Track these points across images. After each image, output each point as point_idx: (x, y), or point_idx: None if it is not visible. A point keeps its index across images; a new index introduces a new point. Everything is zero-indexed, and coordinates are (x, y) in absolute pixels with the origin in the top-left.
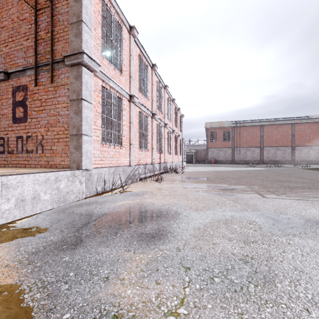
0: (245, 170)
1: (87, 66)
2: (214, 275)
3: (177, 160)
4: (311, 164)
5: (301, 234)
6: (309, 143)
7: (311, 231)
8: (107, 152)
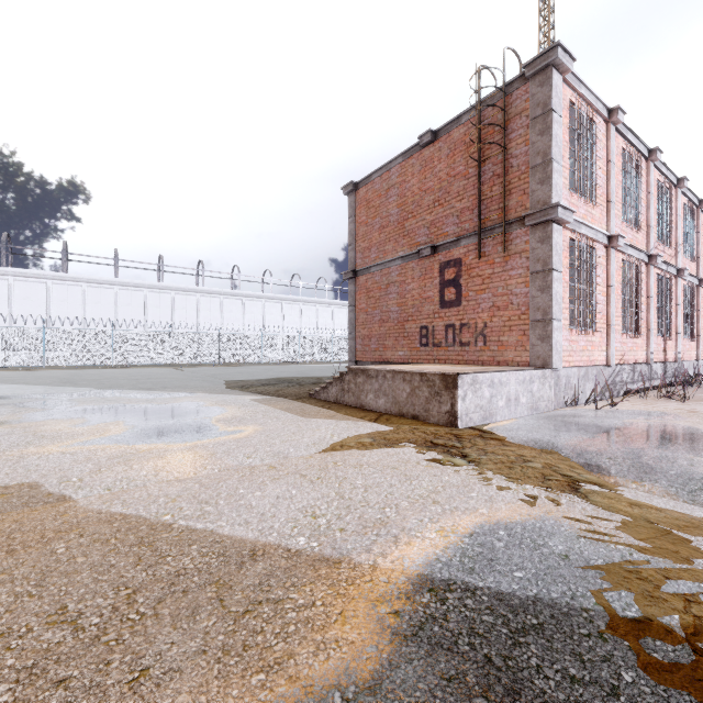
0: None
1: (559, 220)
2: None
3: None
4: None
5: None
6: None
7: None
8: (576, 342)
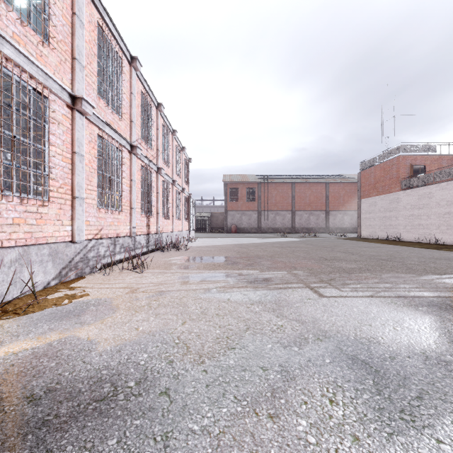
0: (277, 242)
1: None
2: None
3: (181, 228)
4: (345, 232)
5: None
6: (344, 207)
7: None
8: None
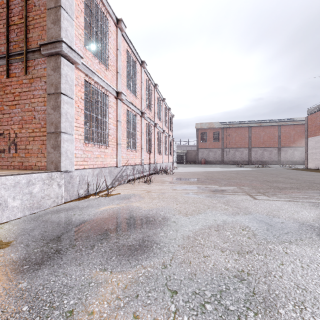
0: (234, 171)
1: (67, 56)
2: (205, 300)
3: (168, 160)
4: (295, 164)
5: (297, 240)
6: (294, 144)
7: (307, 236)
8: (91, 152)
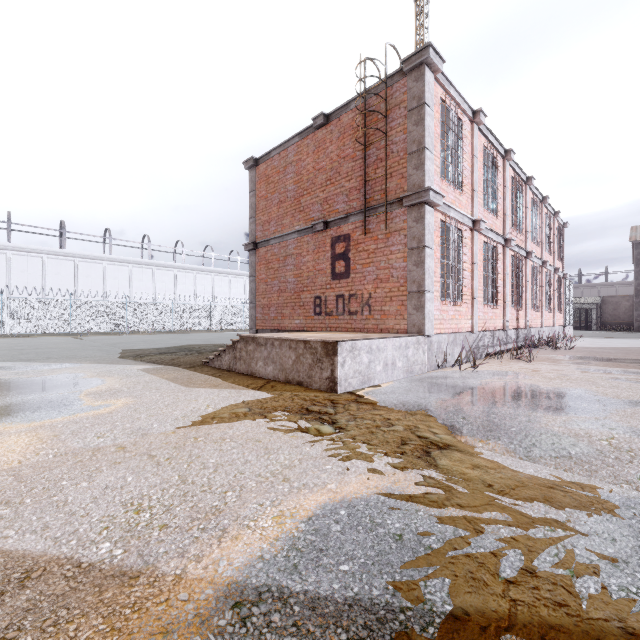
0: None
1: (431, 202)
2: None
3: (552, 322)
4: None
5: None
6: None
7: None
8: (446, 312)
